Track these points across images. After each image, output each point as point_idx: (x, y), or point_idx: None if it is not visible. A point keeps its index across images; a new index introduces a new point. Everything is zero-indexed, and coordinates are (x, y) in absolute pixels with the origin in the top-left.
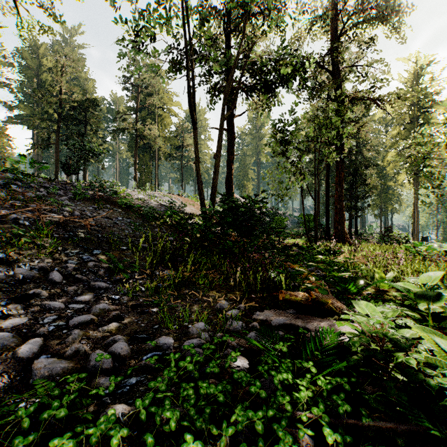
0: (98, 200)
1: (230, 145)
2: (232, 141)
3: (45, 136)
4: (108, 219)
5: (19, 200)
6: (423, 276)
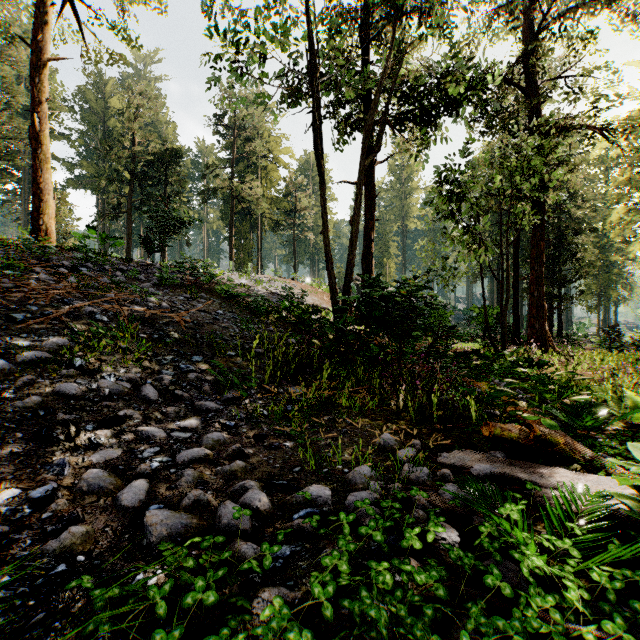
0: (190, 287)
1: (369, 206)
2: (372, 200)
3: (114, 202)
4: (206, 313)
5: (92, 287)
6: None
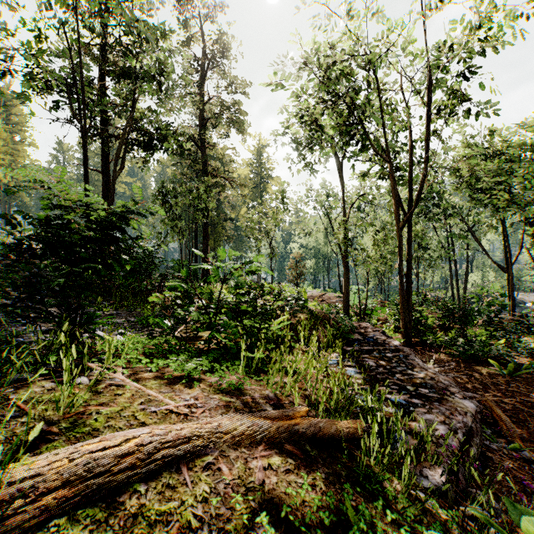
0: None
1: (106, 189)
2: (109, 185)
3: None
4: None
5: None
6: None
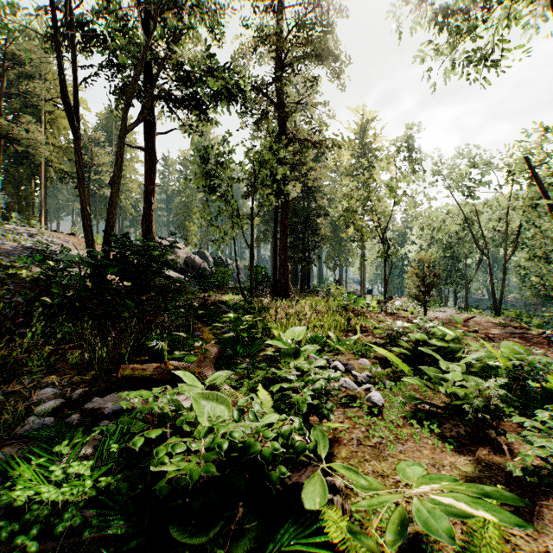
0: None
1: (150, 171)
2: (153, 166)
3: None
4: None
5: None
6: (289, 331)
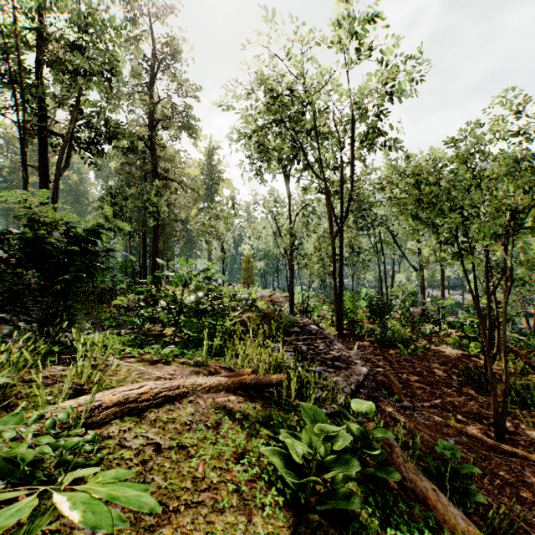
0: None
1: (45, 187)
2: (48, 183)
3: None
4: None
5: None
6: None
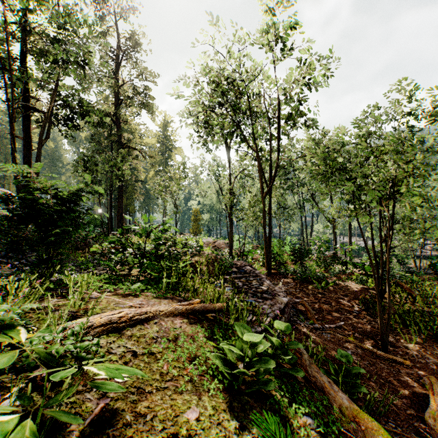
0: None
1: (28, 154)
2: (31, 150)
3: None
4: None
5: None
6: None
